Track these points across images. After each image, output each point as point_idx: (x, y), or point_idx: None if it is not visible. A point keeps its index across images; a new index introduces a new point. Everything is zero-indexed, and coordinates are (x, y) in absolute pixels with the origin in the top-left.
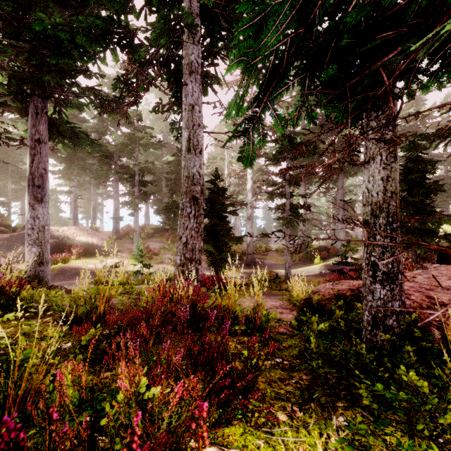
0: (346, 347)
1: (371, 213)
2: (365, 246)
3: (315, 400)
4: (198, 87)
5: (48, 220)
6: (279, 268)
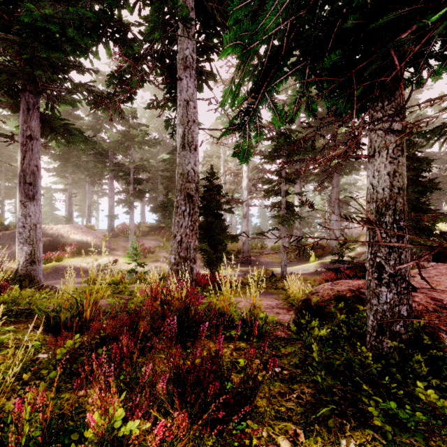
0: (350, 355)
1: (376, 211)
2: (369, 246)
3: (321, 423)
4: (193, 83)
5: (40, 218)
6: (274, 266)
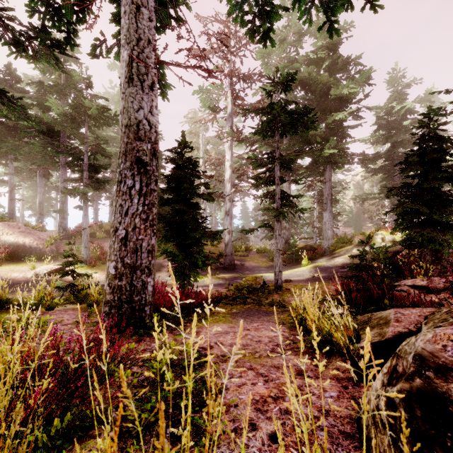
0: None
1: None
2: None
3: None
4: None
5: None
6: (262, 272)
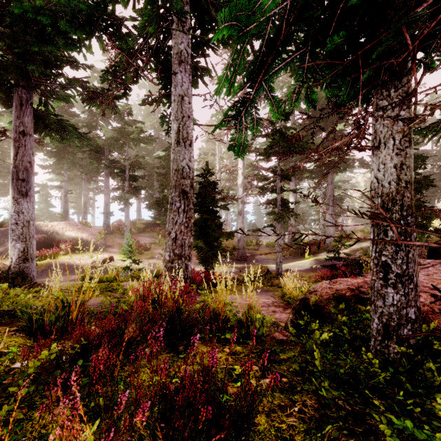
0: (355, 362)
1: (382, 206)
2: (373, 244)
3: None
4: (188, 78)
5: (33, 215)
6: (270, 263)
